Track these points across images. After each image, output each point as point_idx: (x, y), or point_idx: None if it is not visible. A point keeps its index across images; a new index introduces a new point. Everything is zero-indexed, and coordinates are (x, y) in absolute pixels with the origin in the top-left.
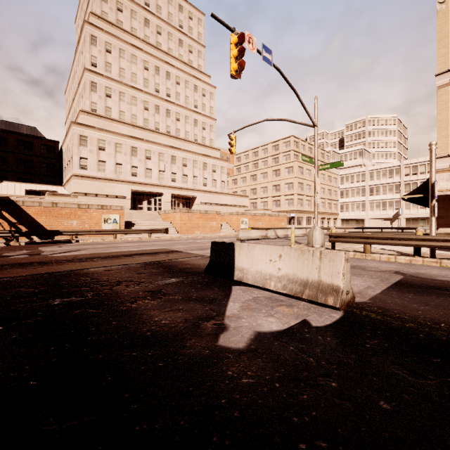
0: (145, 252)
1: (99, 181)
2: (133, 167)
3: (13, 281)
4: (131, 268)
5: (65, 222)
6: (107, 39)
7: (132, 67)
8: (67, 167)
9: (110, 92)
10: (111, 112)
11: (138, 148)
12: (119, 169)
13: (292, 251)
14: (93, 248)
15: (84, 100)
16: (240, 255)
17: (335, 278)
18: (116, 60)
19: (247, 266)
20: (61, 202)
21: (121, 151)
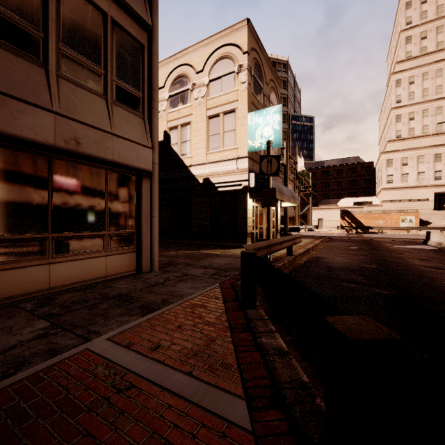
0: (414, 238)
1: (402, 189)
2: (437, 172)
3: (356, 239)
4: (394, 241)
5: (374, 222)
6: (410, 74)
7: (436, 82)
8: (378, 182)
9: (413, 115)
10: (414, 131)
11: (442, 153)
12: (421, 177)
13: (439, 233)
14: (387, 236)
15: (391, 131)
16: (431, 236)
17: (443, 241)
18: (419, 85)
19: (431, 239)
20: (372, 210)
21: (423, 161)
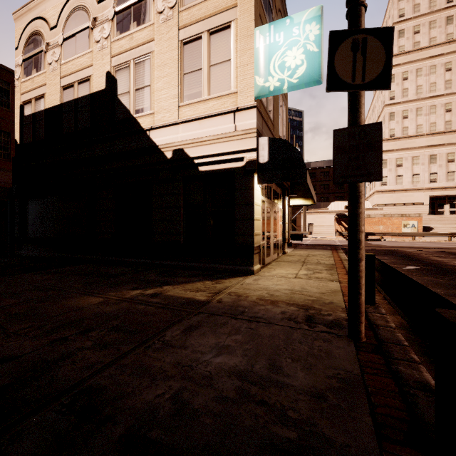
0: (439, 247)
1: (396, 192)
2: (432, 174)
3: (377, 250)
4: (427, 251)
5: (374, 227)
6: (404, 69)
7: (430, 79)
8: (370, 185)
9: (407, 113)
10: (407, 130)
11: (437, 154)
12: (415, 179)
13: None
14: (399, 244)
15: (383, 130)
16: None
17: None
18: (412, 82)
19: None
20: (372, 214)
21: (418, 162)
